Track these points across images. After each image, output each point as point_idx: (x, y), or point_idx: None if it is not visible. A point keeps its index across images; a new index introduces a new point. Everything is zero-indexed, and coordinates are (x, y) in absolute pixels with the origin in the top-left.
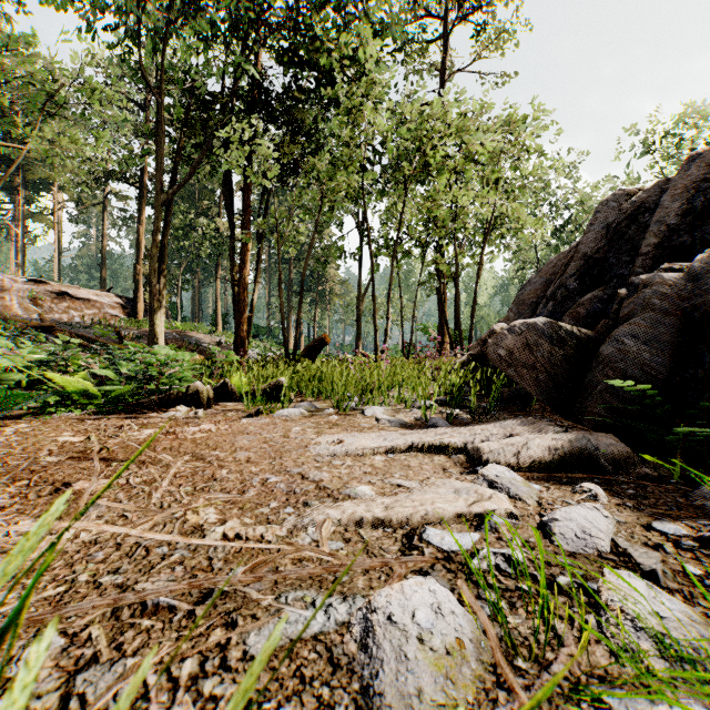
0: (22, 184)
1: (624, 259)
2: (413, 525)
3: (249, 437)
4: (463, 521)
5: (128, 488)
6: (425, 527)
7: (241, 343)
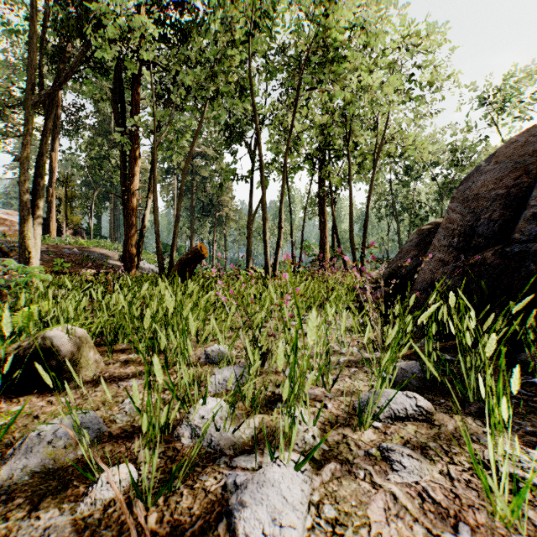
0: None
1: None
2: None
3: None
4: None
5: None
6: None
7: (129, 257)
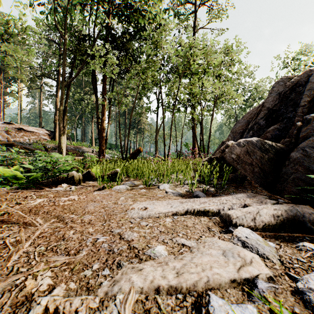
0: (3, 79)
1: (289, 109)
2: (198, 289)
3: (94, 204)
4: (235, 286)
5: (1, 248)
6: (208, 293)
7: (102, 151)
